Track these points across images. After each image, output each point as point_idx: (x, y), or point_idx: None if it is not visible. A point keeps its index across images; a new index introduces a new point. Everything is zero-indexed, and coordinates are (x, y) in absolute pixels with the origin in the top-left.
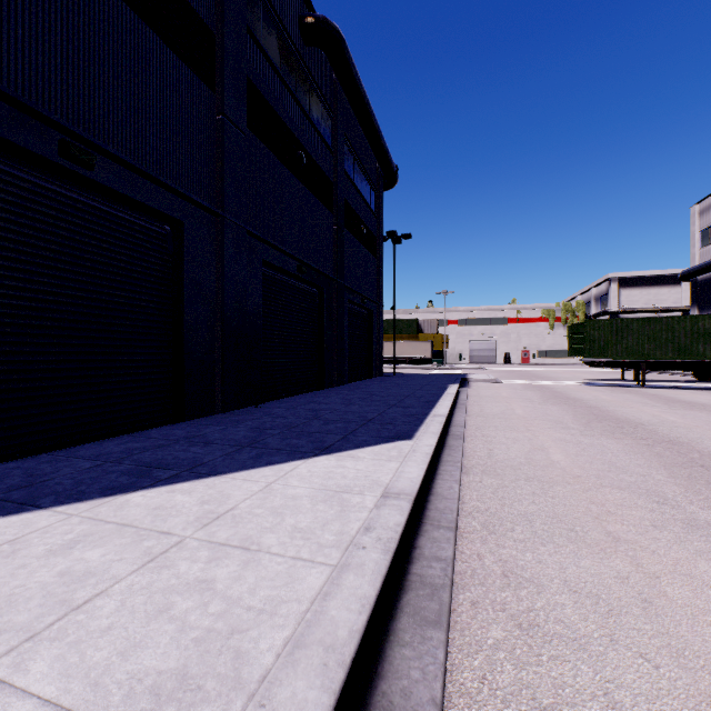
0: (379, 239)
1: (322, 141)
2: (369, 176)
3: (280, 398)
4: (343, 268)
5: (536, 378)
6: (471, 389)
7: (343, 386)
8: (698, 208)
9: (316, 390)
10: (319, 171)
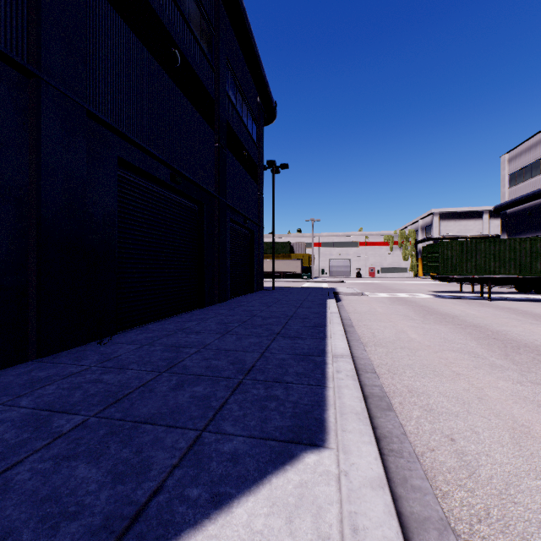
0: (260, 167)
1: (202, 52)
2: (251, 107)
3: (149, 321)
4: (225, 186)
5: (391, 290)
6: (345, 303)
7: (225, 302)
8: (507, 157)
9: (195, 308)
10: (198, 82)
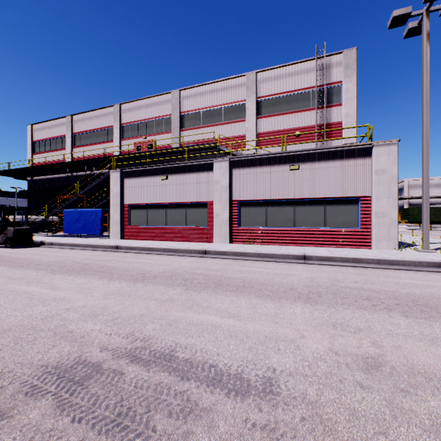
0: None
1: None
2: None
3: None
4: None
5: None
6: None
7: None
8: None
9: None
10: None
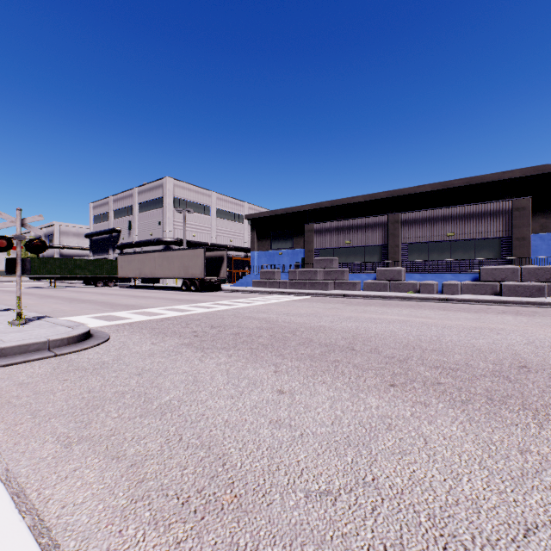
0: None
1: None
2: None
3: None
4: None
5: None
6: None
7: None
8: (93, 205)
9: None
10: None
